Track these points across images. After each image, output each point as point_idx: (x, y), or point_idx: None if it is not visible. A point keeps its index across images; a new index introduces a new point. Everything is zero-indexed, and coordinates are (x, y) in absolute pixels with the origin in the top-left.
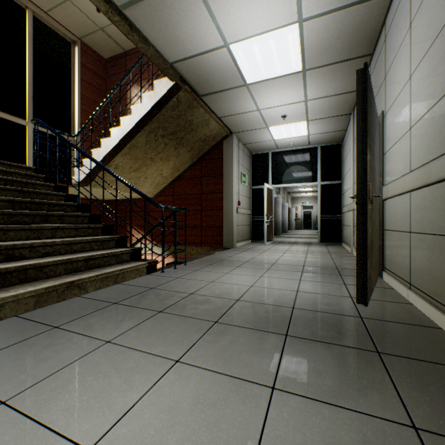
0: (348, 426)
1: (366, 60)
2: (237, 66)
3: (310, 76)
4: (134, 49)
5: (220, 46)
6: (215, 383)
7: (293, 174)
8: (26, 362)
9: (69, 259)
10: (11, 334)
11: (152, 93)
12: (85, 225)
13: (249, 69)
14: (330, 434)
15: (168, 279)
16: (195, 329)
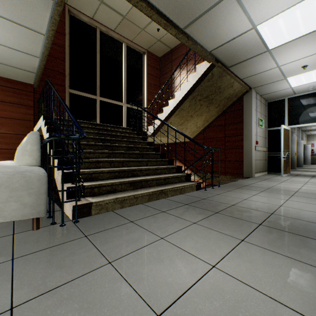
0: None
1: None
2: (261, 39)
3: None
4: (177, 46)
5: (249, 30)
6: (275, 257)
7: (312, 114)
8: (160, 224)
9: (158, 177)
10: (145, 211)
11: (195, 74)
12: (160, 159)
13: (273, 38)
14: None
15: (211, 195)
16: (246, 226)
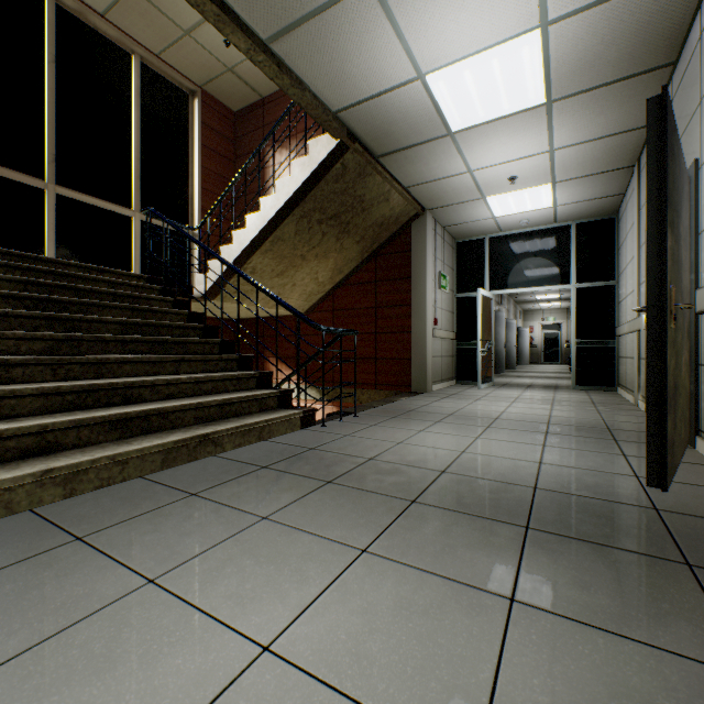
0: (638, 664)
1: (664, 74)
2: (436, 106)
3: (559, 111)
4: (275, 93)
5: (411, 80)
6: (423, 585)
7: (528, 271)
8: (167, 536)
9: (200, 403)
10: (141, 500)
11: (306, 159)
12: (216, 356)
13: (457, 109)
14: (609, 671)
15: (333, 437)
16: (384, 509)
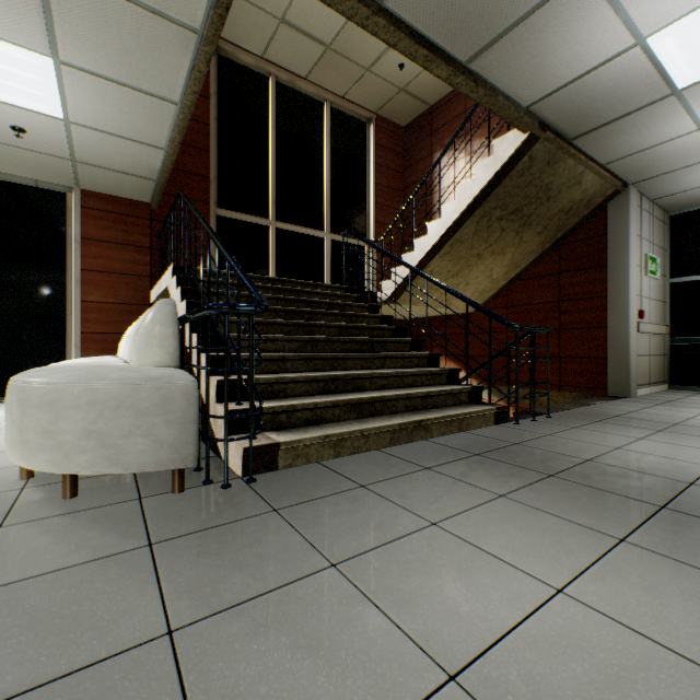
0: None
1: None
2: (658, 67)
3: None
4: (443, 98)
5: (625, 49)
6: None
7: None
8: (425, 495)
9: (409, 394)
10: (388, 466)
11: (489, 160)
12: (410, 354)
13: (688, 62)
14: None
15: (533, 435)
16: (627, 508)
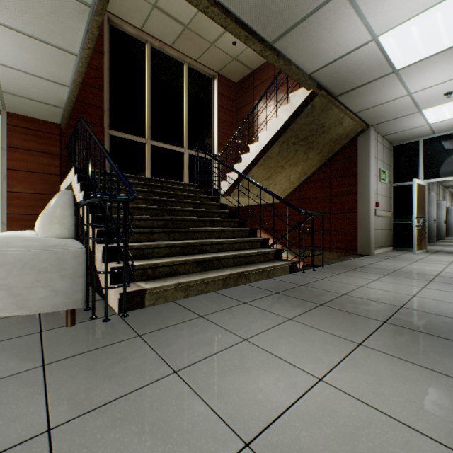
0: None
1: None
2: (385, 55)
3: None
4: (260, 66)
5: (366, 42)
6: (408, 368)
7: None
8: (242, 320)
9: (235, 254)
10: (220, 302)
11: (288, 106)
12: (238, 228)
13: (401, 53)
14: None
15: (312, 279)
16: (364, 324)
